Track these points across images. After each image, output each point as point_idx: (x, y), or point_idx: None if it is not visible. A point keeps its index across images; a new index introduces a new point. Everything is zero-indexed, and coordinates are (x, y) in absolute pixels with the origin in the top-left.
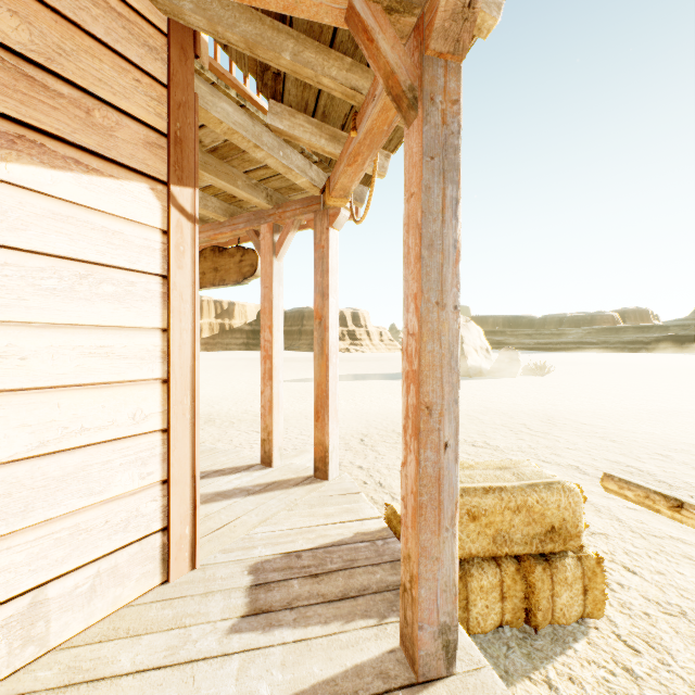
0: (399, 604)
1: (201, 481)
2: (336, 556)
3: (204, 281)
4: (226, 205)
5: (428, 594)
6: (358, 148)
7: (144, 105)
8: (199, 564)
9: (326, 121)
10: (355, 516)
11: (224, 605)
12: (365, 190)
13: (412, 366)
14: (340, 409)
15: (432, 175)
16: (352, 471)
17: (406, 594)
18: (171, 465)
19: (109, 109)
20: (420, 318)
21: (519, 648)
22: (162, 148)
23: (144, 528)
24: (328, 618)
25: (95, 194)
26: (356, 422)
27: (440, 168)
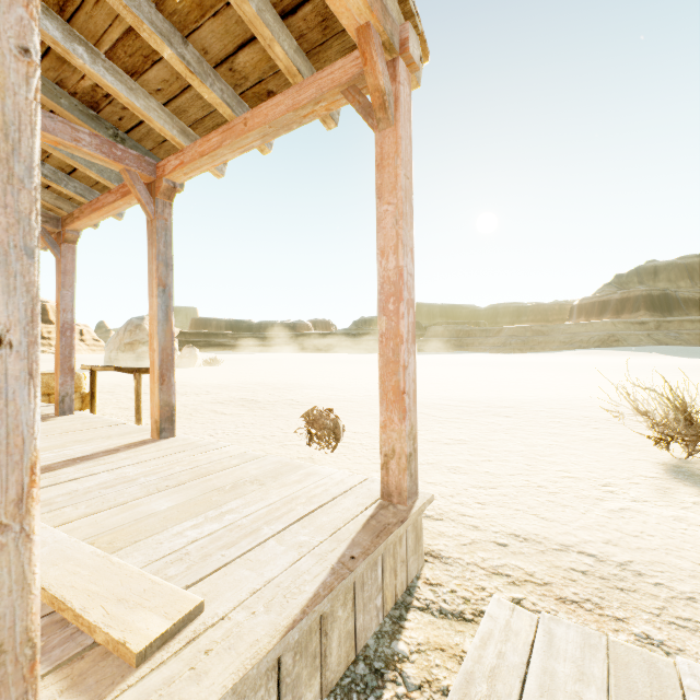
0: None
1: None
2: None
3: None
4: None
5: None
6: None
7: None
8: None
9: None
10: None
11: None
12: None
13: None
14: None
15: None
16: None
17: None
18: None
19: None
20: None
21: None
22: None
23: None
24: None
25: None
26: None
27: None
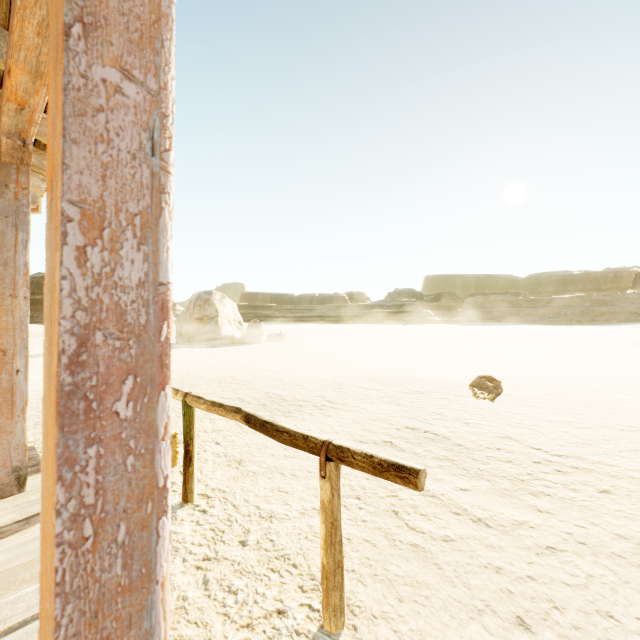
0: None
1: None
2: None
3: None
4: None
5: (4, 452)
6: None
7: None
8: None
9: None
10: None
11: None
12: (38, 195)
13: None
14: None
15: (7, 226)
16: None
17: None
18: None
19: None
20: None
21: None
22: None
23: None
24: None
25: None
26: None
27: (14, 223)
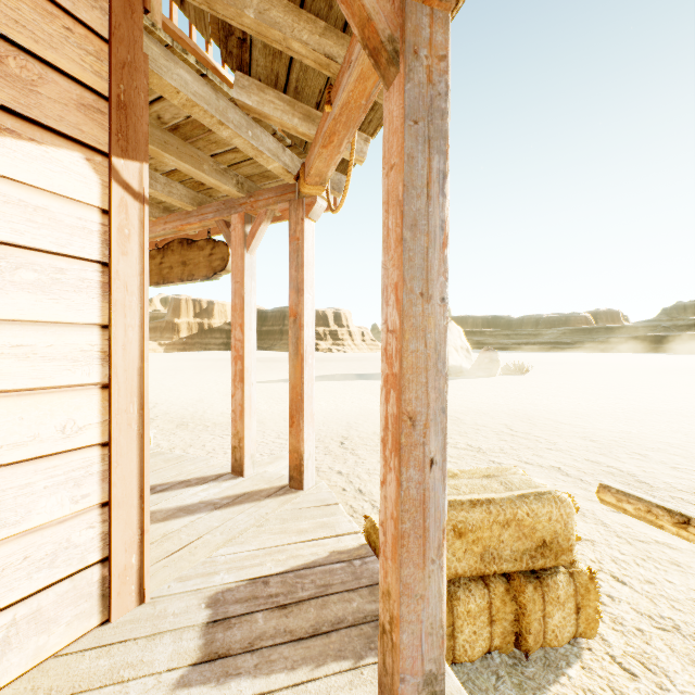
0: (377, 639)
1: (163, 494)
2: (308, 581)
3: (172, 276)
4: (193, 193)
5: (411, 639)
6: (334, 126)
7: (78, 60)
8: (148, 597)
9: (299, 98)
10: (331, 531)
11: (173, 650)
12: (343, 179)
13: (392, 369)
14: (320, 411)
15: (416, 142)
16: (331, 477)
17: (385, 637)
18: (112, 484)
19: (28, 58)
20: (402, 312)
21: (509, 678)
22: (101, 112)
23: (78, 561)
24: (295, 662)
25: (9, 160)
26: (337, 425)
27: (425, 135)
